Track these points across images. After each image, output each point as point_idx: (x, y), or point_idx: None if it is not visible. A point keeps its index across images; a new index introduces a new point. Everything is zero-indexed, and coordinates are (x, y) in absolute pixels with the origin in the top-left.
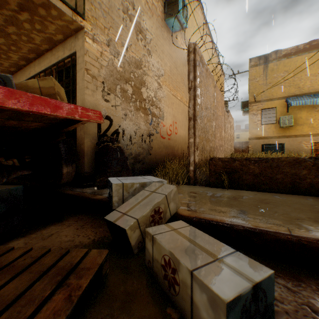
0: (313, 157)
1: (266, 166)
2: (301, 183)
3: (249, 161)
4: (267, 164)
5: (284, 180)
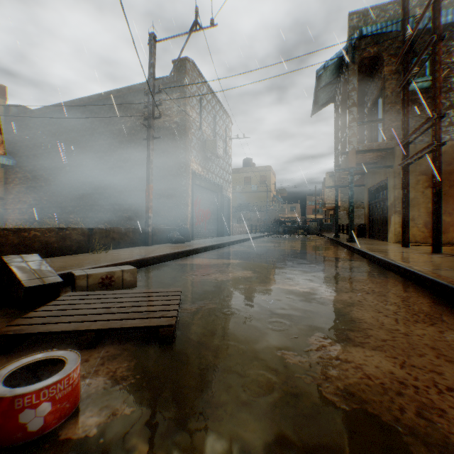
0: (59, 227)
1: (27, 236)
2: (53, 248)
3: (9, 231)
4: (28, 234)
5: (42, 247)
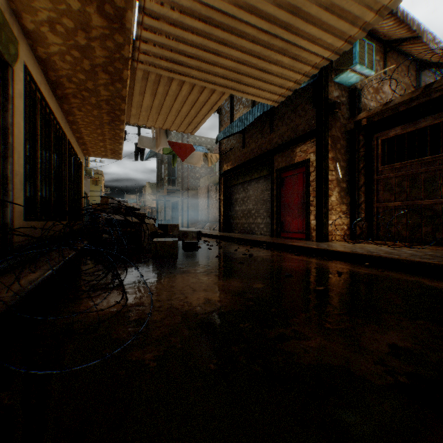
0: None
1: None
2: None
3: None
4: None
5: None
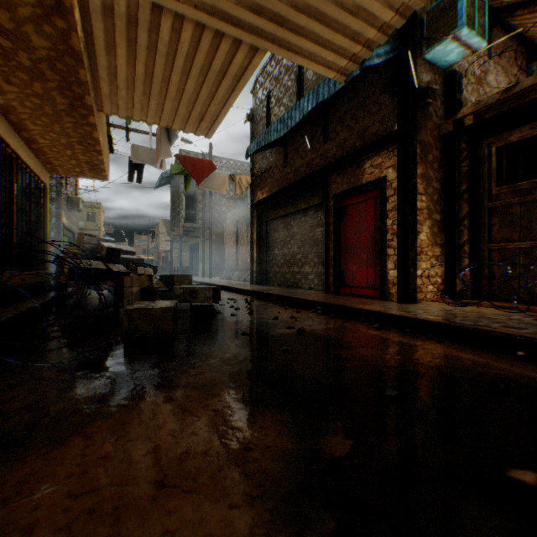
0: None
1: None
2: None
3: None
4: None
5: None
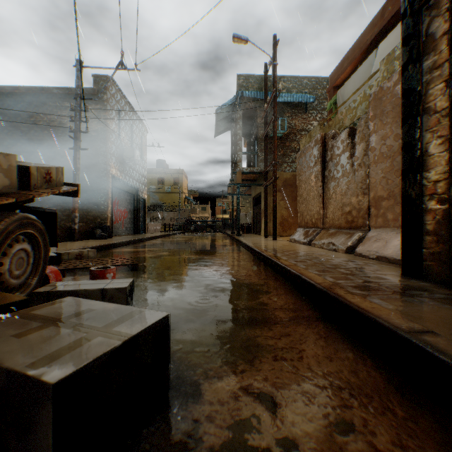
0: None
1: None
2: None
3: None
4: None
5: None
